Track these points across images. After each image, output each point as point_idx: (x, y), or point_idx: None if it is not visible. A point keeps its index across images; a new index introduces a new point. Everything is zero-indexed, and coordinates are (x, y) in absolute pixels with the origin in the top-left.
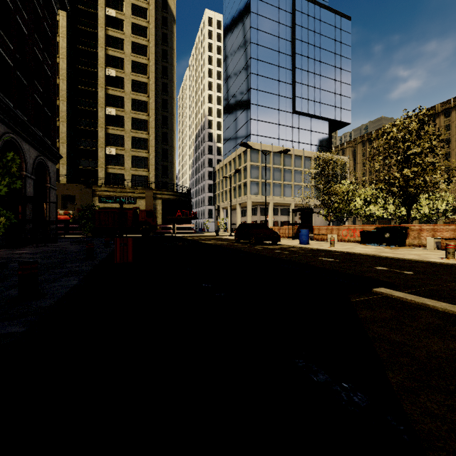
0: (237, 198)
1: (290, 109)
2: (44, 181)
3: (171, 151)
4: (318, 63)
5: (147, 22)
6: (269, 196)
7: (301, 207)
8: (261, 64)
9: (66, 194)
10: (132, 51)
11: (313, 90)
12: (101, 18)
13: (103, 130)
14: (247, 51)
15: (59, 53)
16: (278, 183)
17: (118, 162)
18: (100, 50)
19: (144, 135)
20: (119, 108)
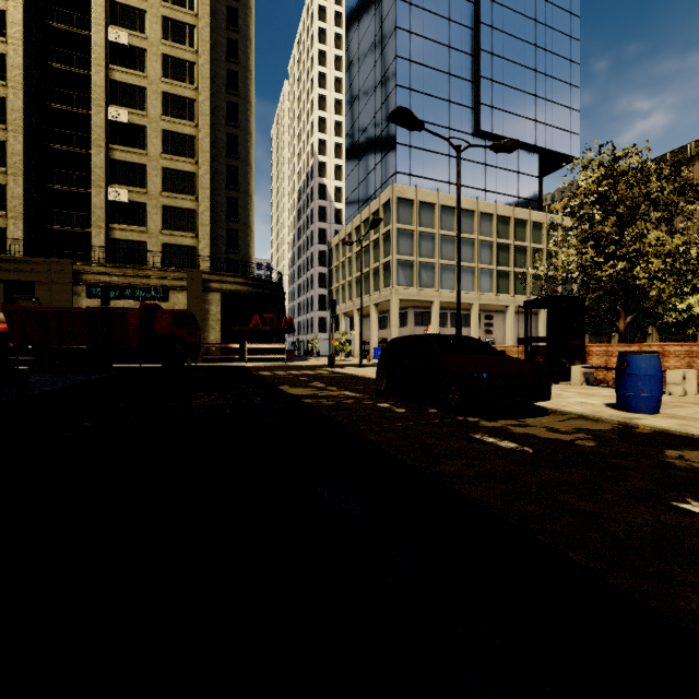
0: (371, 294)
1: (470, 128)
2: None
3: (245, 202)
4: (522, 44)
5: None
6: (433, 289)
7: (487, 312)
8: (417, 41)
9: (14, 278)
10: None
11: (512, 94)
12: None
13: (102, 151)
14: (390, 17)
15: None
16: (448, 265)
17: (135, 217)
18: None
19: (189, 166)
20: (136, 110)
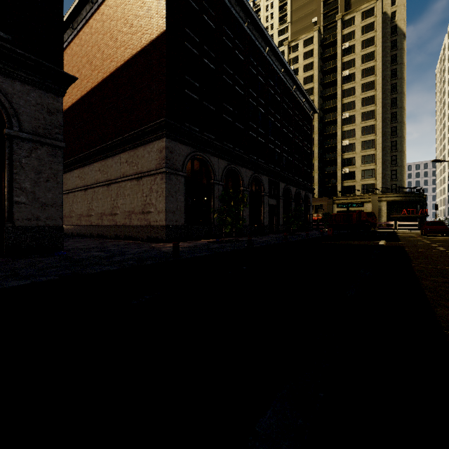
0: None
1: None
2: (307, 203)
3: (400, 156)
4: None
5: (374, 61)
6: None
7: None
8: None
9: (317, 204)
10: (362, 91)
11: None
12: (338, 82)
13: (340, 157)
14: None
15: (314, 119)
16: None
17: (351, 177)
18: (338, 104)
19: (372, 152)
20: (351, 138)
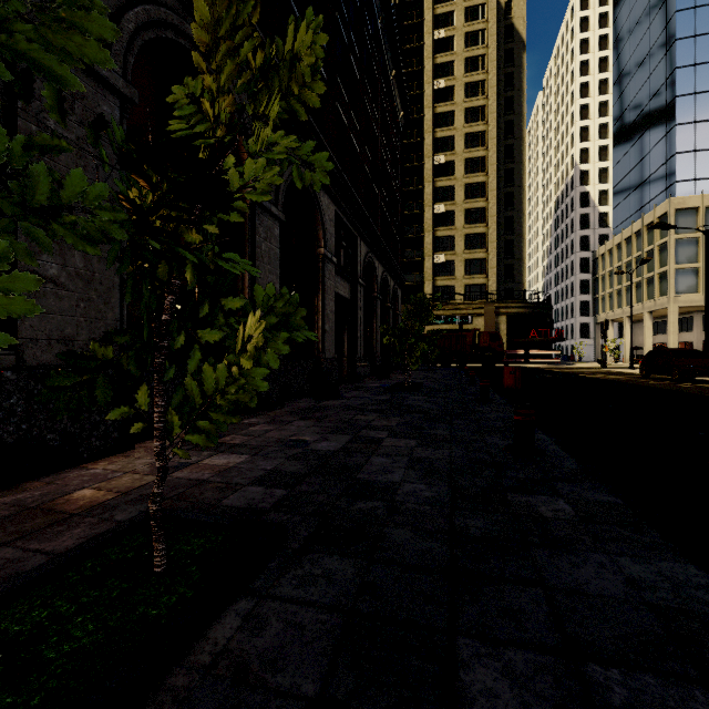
0: (644, 302)
1: None
2: (394, 308)
3: (518, 242)
4: None
5: (484, 73)
6: None
7: None
8: (704, 40)
9: None
10: (465, 121)
11: None
12: (428, 97)
13: (431, 234)
14: (668, 31)
15: None
16: None
17: (448, 270)
18: (427, 137)
19: (481, 229)
20: (449, 202)
